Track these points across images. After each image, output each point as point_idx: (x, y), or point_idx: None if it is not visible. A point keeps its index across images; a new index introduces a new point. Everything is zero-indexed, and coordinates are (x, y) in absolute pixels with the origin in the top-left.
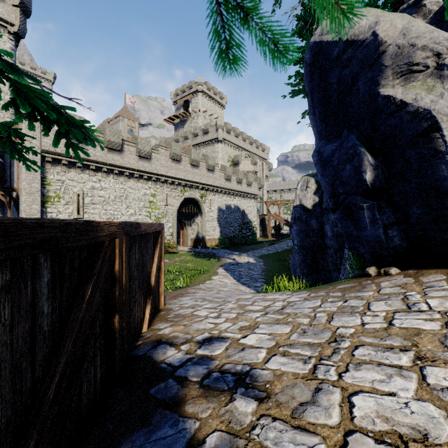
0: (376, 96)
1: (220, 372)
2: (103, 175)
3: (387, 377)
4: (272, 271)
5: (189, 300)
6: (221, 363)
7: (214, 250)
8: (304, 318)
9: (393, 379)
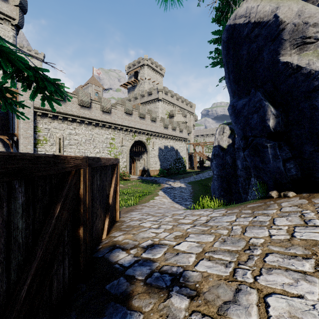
0: (277, 62)
1: (159, 273)
2: (77, 124)
3: (294, 281)
4: (198, 193)
5: (137, 215)
6: (160, 265)
7: (156, 178)
8: (224, 230)
9: (300, 283)
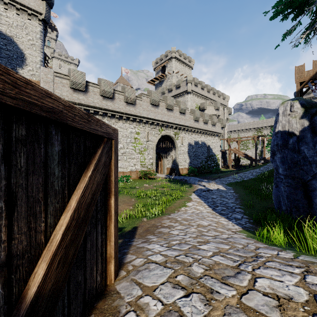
0: None
1: None
2: (100, 117)
3: None
4: (246, 199)
5: (160, 271)
6: None
7: (185, 178)
8: None
9: None
